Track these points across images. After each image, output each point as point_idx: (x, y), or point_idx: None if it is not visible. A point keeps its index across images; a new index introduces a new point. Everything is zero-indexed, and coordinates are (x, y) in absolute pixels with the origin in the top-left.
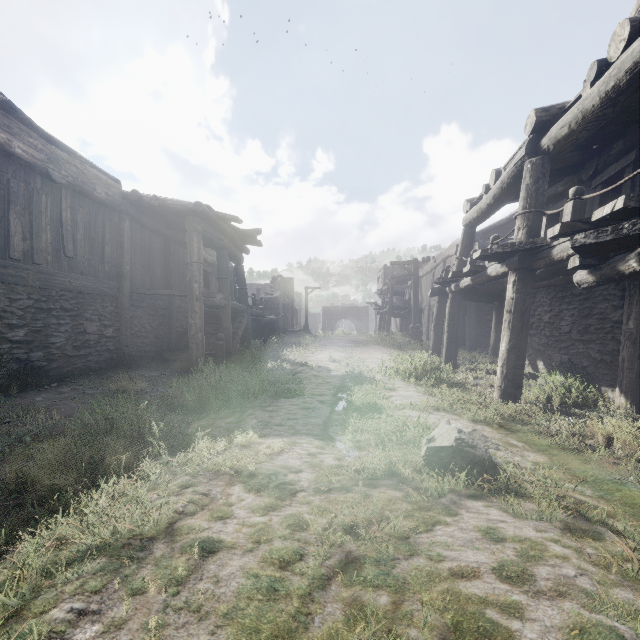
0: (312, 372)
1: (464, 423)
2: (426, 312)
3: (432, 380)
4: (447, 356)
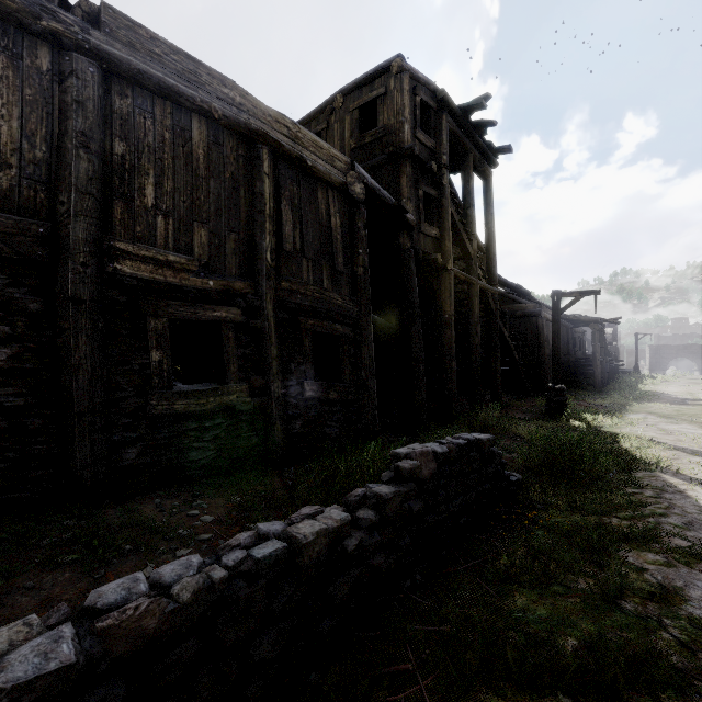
0: (666, 395)
1: None
2: None
3: None
4: None
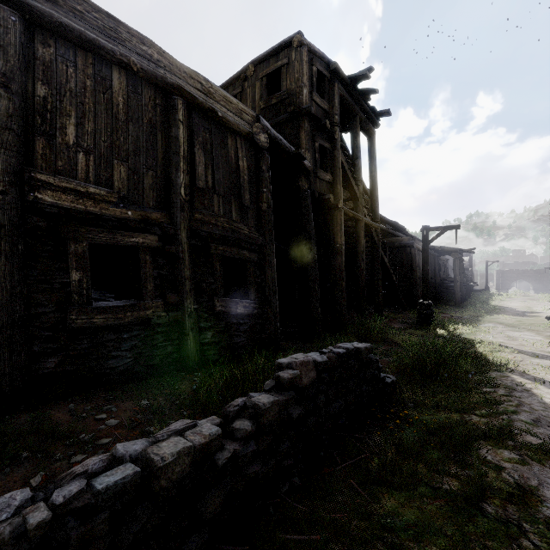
0: (510, 309)
1: None
2: None
3: None
4: None
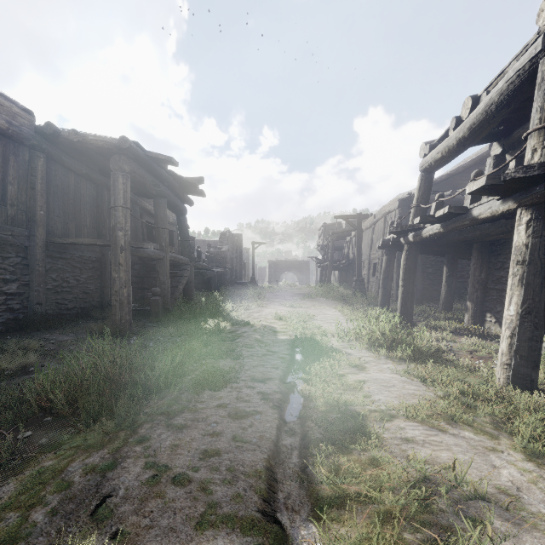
0: (255, 335)
1: (527, 467)
2: (366, 265)
3: (408, 351)
4: (402, 312)
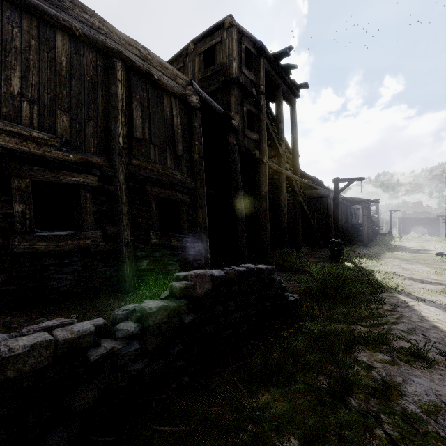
0: (407, 247)
1: None
2: None
3: None
4: None
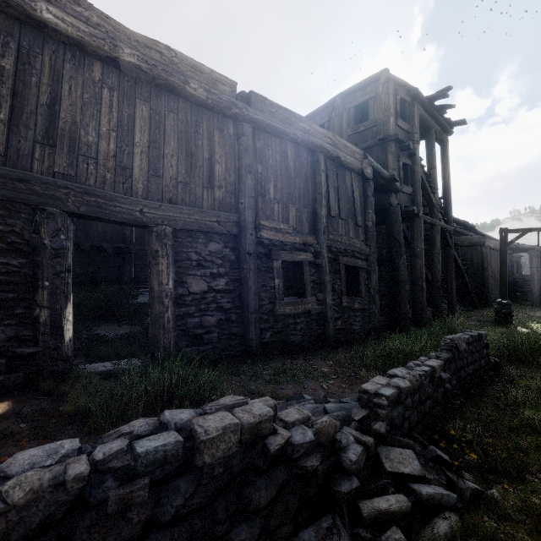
0: None
1: None
2: None
3: None
4: None
